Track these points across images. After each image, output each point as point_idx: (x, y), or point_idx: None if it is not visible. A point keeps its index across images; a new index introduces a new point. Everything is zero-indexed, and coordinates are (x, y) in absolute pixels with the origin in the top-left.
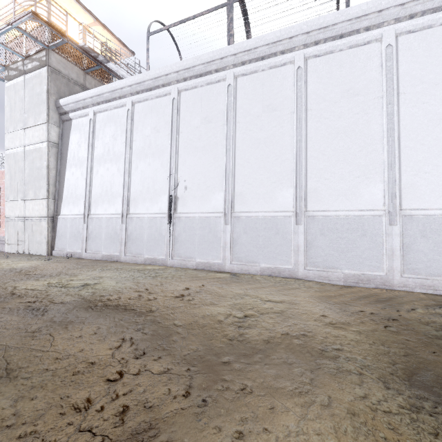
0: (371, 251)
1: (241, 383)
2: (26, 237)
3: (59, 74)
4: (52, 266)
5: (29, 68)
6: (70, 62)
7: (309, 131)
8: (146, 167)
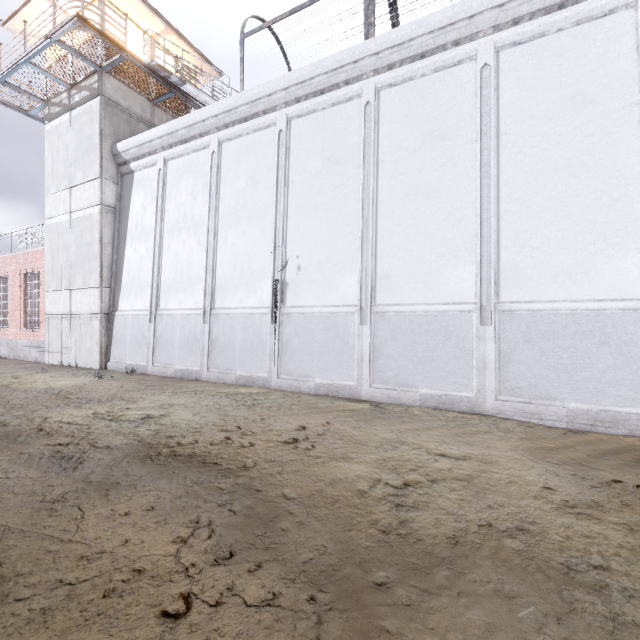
0: (619, 371)
1: None
2: (72, 343)
3: (117, 108)
4: (103, 386)
5: (76, 101)
6: (131, 89)
7: (502, 169)
8: (239, 238)
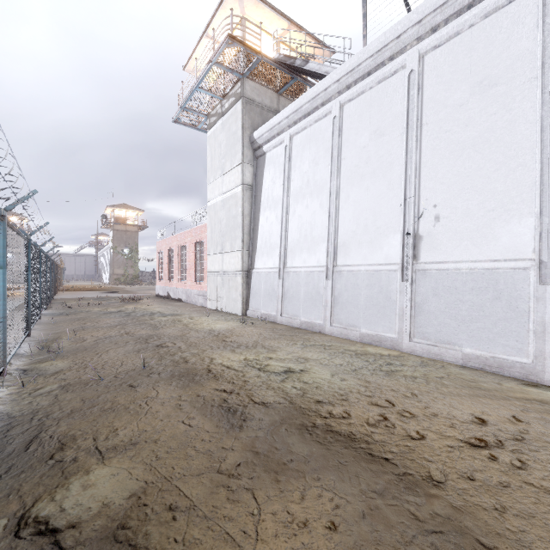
0: None
1: None
2: (224, 294)
3: (253, 104)
4: (247, 332)
5: (226, 108)
6: (263, 86)
7: None
8: (362, 194)
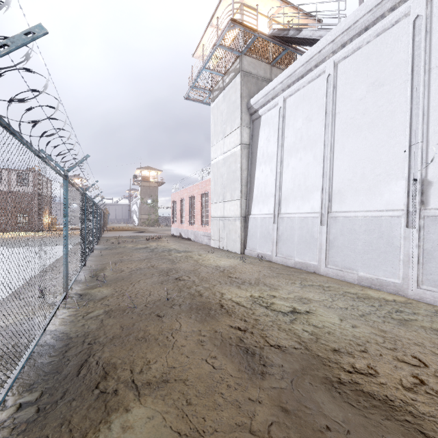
0: None
1: None
2: (225, 235)
3: (250, 76)
4: (247, 269)
5: (226, 83)
6: (258, 60)
7: None
8: (359, 144)
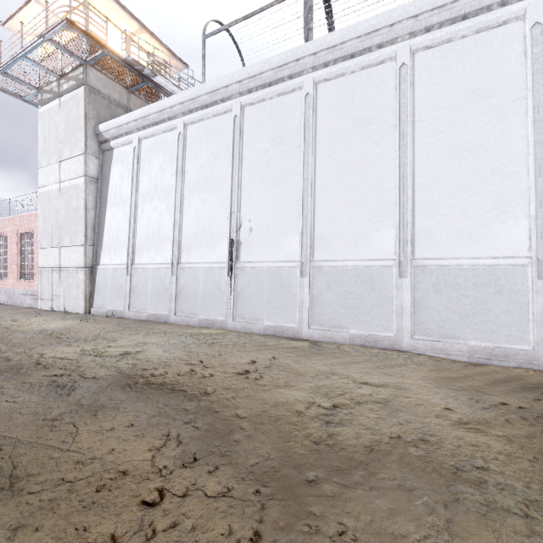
0: (510, 315)
1: (337, 522)
2: (61, 292)
3: (99, 95)
4: (88, 328)
5: (64, 89)
6: (111, 79)
7: (417, 150)
8: (201, 204)
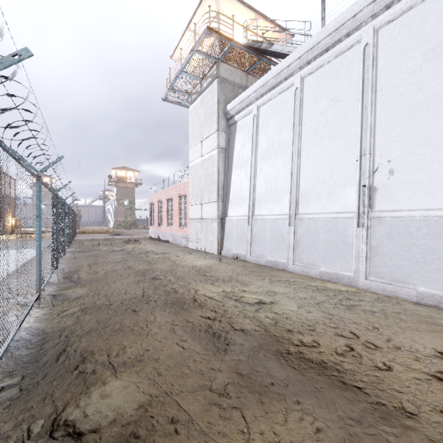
0: None
1: None
2: (202, 237)
3: (226, 82)
4: (223, 268)
5: (204, 87)
6: (234, 68)
7: None
8: (321, 153)
